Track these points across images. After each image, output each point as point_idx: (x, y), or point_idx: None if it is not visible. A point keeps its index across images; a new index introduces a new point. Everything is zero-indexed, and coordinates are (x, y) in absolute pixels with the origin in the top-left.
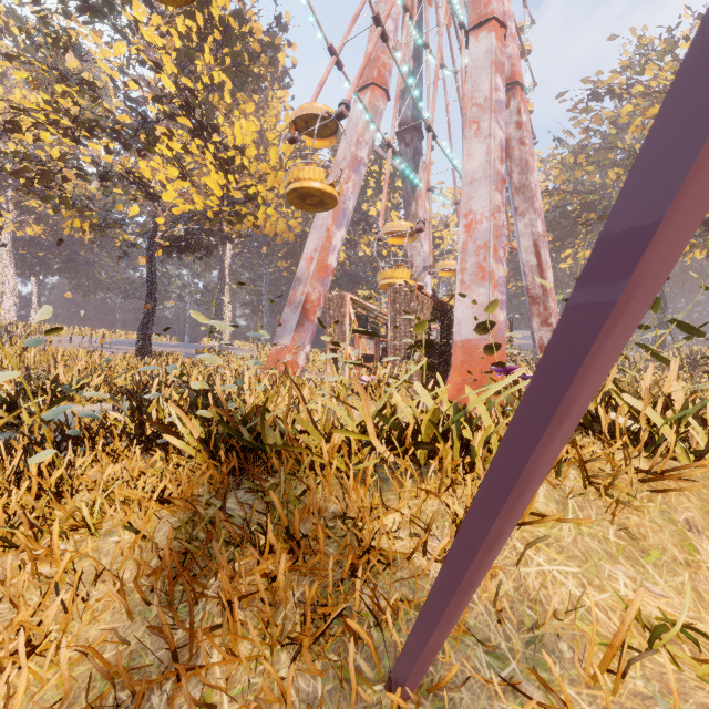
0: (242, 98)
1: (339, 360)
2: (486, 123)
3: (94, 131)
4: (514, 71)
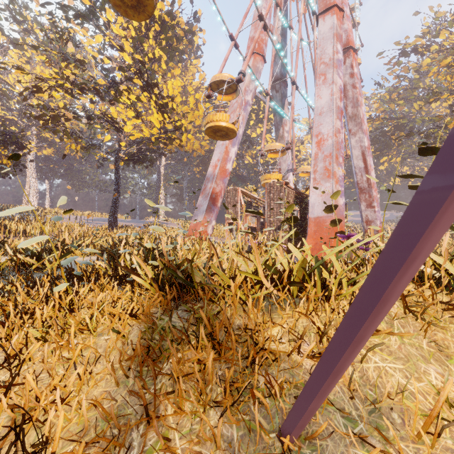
0: (172, 65)
1: (233, 230)
2: (330, 75)
3: (84, 90)
4: (349, 40)
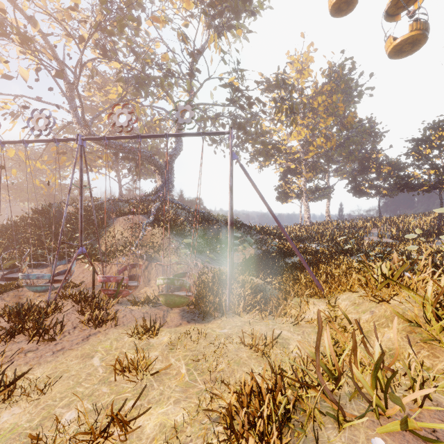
0: None
1: None
2: None
3: None
4: None
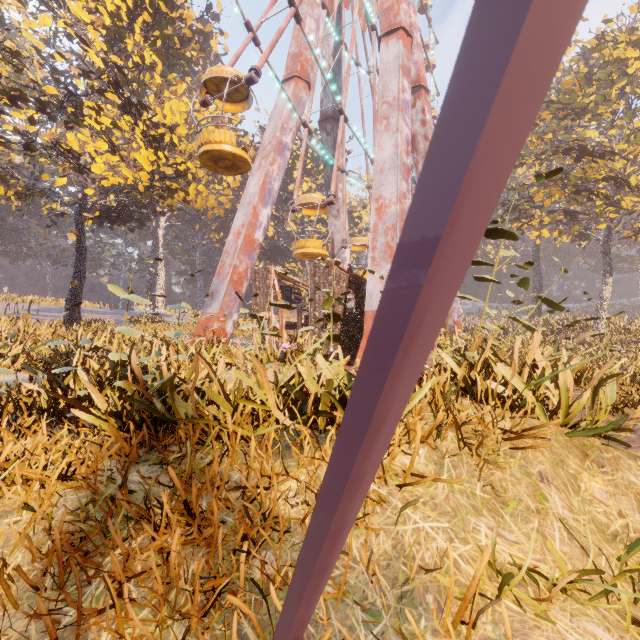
0: (173, 79)
1: (265, 327)
2: (395, 119)
3: (17, 100)
4: (419, 76)
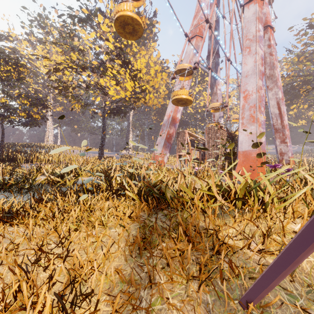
0: (139, 48)
1: (182, 160)
2: (254, 47)
3: (84, 69)
4: (267, 20)
